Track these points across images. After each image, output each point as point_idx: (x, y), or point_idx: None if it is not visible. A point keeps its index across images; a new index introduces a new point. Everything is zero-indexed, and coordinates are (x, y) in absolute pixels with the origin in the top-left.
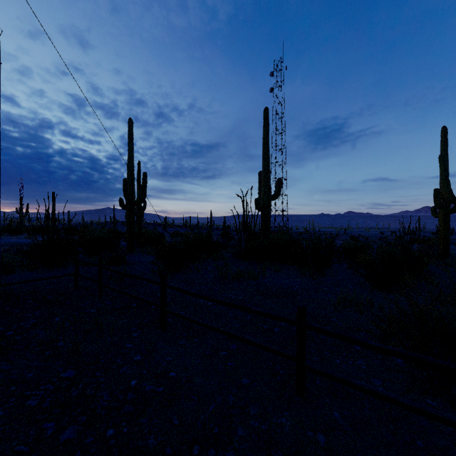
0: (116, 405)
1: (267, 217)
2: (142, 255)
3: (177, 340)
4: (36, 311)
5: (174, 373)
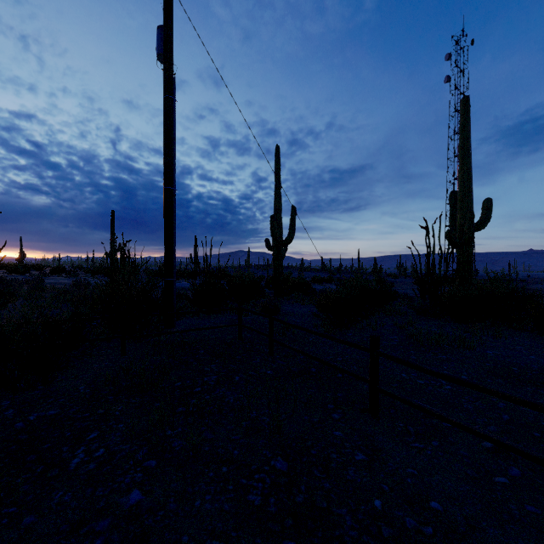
0: (373, 543)
1: (467, 256)
2: (292, 304)
3: (404, 437)
4: (212, 365)
5: (437, 504)
